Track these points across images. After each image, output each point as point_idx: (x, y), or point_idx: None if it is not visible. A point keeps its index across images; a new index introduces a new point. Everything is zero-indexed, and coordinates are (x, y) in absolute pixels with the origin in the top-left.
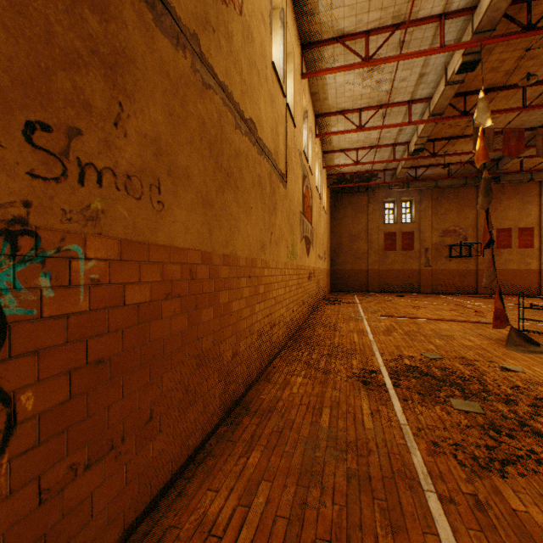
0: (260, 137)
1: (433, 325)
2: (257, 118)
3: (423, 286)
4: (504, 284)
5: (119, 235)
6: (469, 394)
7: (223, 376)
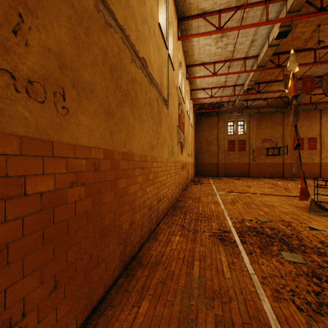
0: (150, 72)
1: (260, 198)
2: (148, 58)
3: (251, 173)
4: (299, 172)
5: (18, 132)
6: (293, 248)
7: (122, 241)
